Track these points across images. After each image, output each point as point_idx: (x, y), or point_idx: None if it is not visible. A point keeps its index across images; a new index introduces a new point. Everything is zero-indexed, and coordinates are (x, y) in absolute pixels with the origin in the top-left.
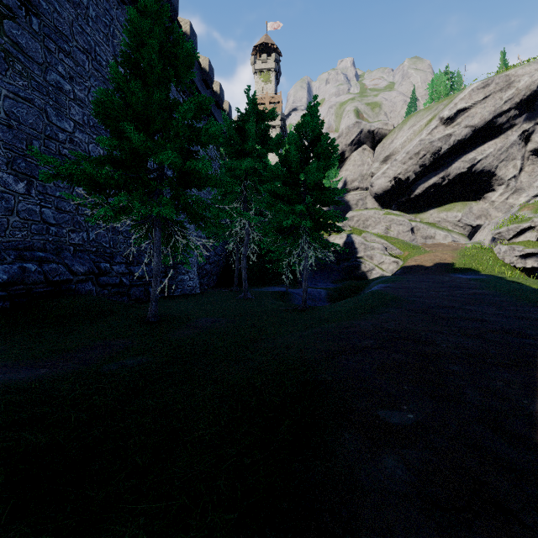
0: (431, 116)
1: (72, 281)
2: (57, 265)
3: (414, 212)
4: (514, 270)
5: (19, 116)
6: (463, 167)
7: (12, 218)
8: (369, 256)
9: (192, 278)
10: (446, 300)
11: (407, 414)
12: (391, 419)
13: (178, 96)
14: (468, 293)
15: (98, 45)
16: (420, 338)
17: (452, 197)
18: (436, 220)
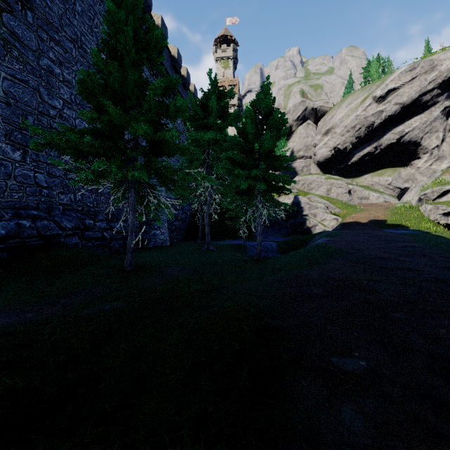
0: (366, 95)
1: (61, 235)
2: (48, 221)
3: (351, 176)
4: (438, 226)
5: (16, 95)
6: (393, 138)
7: (9, 181)
8: (313, 214)
9: (163, 233)
10: (383, 252)
11: (359, 361)
12: (344, 365)
13: (151, 79)
14: (401, 246)
15: (84, 35)
16: (363, 286)
17: (384, 163)
18: (370, 184)
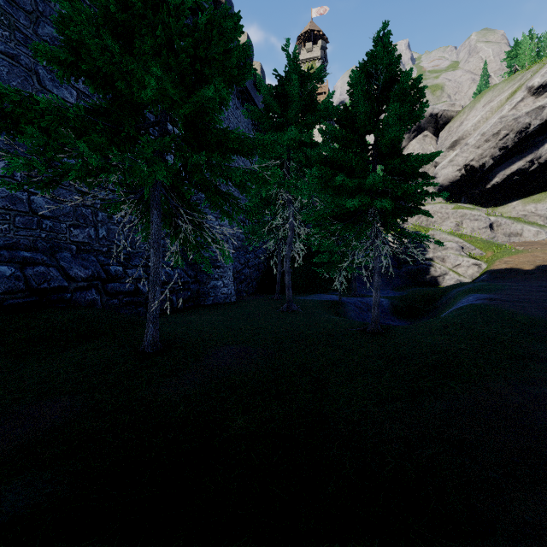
0: (515, 87)
1: (68, 288)
2: (47, 268)
3: (490, 205)
4: None
5: None
6: None
7: None
8: (440, 258)
9: (226, 284)
10: None
11: None
12: None
13: None
14: None
15: None
16: None
17: (543, 184)
18: (521, 214)
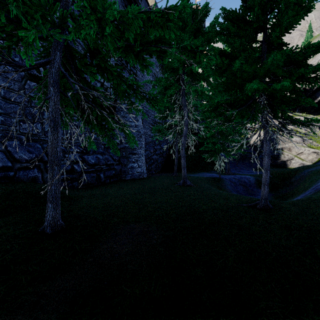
0: None
1: (13, 168)
2: None
3: (317, 114)
4: None
5: None
6: None
7: None
8: (287, 148)
9: (140, 165)
10: None
11: None
12: None
13: None
14: None
15: None
16: None
17: None
18: None
